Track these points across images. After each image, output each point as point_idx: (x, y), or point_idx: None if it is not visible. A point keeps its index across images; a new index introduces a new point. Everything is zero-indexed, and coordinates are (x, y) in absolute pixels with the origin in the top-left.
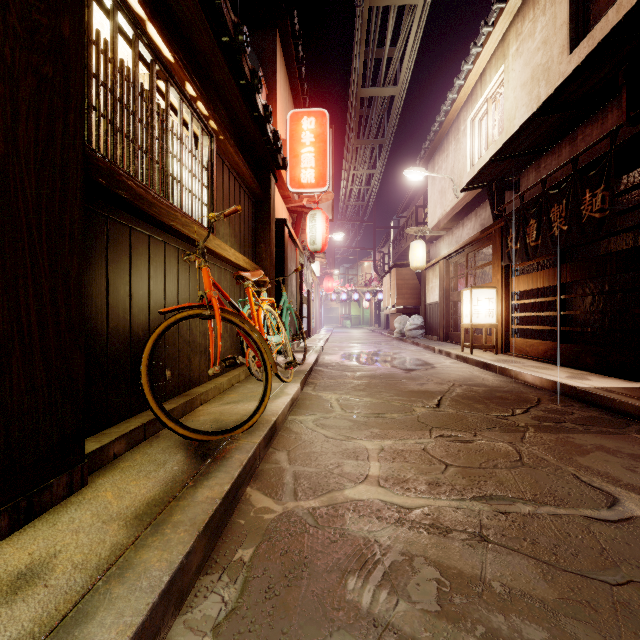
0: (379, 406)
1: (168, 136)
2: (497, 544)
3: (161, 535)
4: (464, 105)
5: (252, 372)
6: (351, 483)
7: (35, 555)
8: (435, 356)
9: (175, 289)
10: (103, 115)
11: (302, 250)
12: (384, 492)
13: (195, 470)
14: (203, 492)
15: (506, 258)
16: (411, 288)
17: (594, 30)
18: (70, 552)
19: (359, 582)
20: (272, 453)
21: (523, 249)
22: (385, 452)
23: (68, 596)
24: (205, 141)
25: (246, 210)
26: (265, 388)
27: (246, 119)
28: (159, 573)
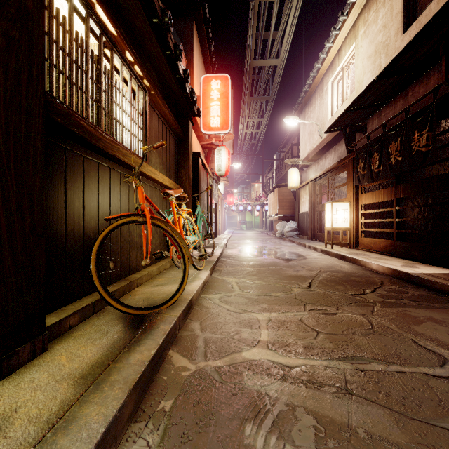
0: (267, 287)
1: (112, 90)
2: (359, 396)
3: (100, 392)
4: (326, 72)
5: (174, 263)
6: (247, 347)
7: (0, 410)
8: (306, 250)
9: (118, 202)
10: (62, 72)
11: (211, 175)
12: (272, 354)
13: (130, 338)
14: (135, 356)
15: (357, 180)
16: (288, 202)
17: (421, 17)
18: (28, 407)
19: (254, 429)
20: (188, 323)
21: (369, 174)
22: (272, 322)
23: (22, 447)
24: (140, 95)
25: (171, 146)
26: (183, 275)
27: (171, 80)
28: (96, 425)
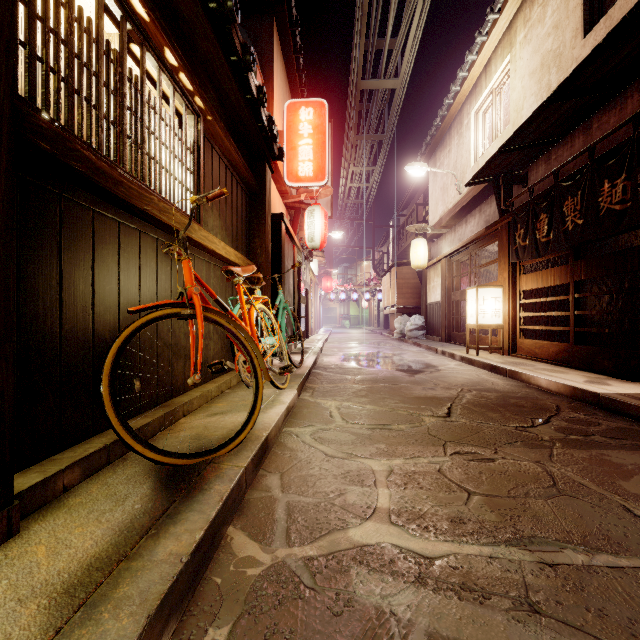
0: (384, 415)
1: (143, 108)
2: (553, 617)
3: (94, 624)
4: (467, 98)
5: (242, 379)
6: (356, 519)
7: None
8: (438, 358)
9: (153, 285)
10: (53, 69)
11: (300, 248)
12: (397, 533)
13: (161, 509)
14: (166, 545)
15: (514, 255)
16: (412, 287)
17: (612, 10)
18: None
19: None
20: (262, 476)
21: (533, 245)
22: (395, 475)
23: None
24: (190, 121)
25: (239, 202)
26: (255, 399)
27: (238, 101)
28: None
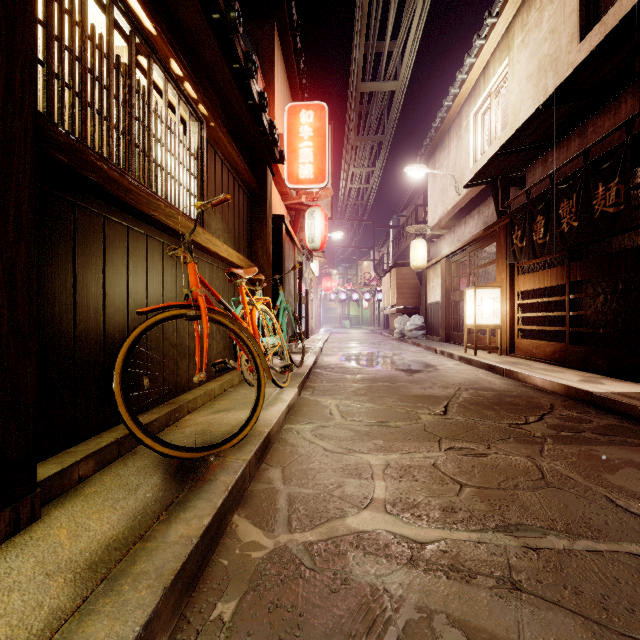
0: (382, 413)
1: (150, 117)
2: (533, 594)
3: (116, 594)
4: (466, 100)
5: (244, 377)
6: (354, 509)
7: None
8: (437, 357)
9: (159, 287)
10: (68, 85)
11: (300, 248)
12: (392, 521)
13: (171, 498)
14: (177, 528)
15: (511, 256)
16: (411, 288)
17: (606, 16)
18: None
19: None
20: (265, 470)
21: (530, 247)
22: (391, 468)
23: None
24: (194, 127)
25: (241, 205)
26: (257, 396)
27: (240, 107)
28: None
